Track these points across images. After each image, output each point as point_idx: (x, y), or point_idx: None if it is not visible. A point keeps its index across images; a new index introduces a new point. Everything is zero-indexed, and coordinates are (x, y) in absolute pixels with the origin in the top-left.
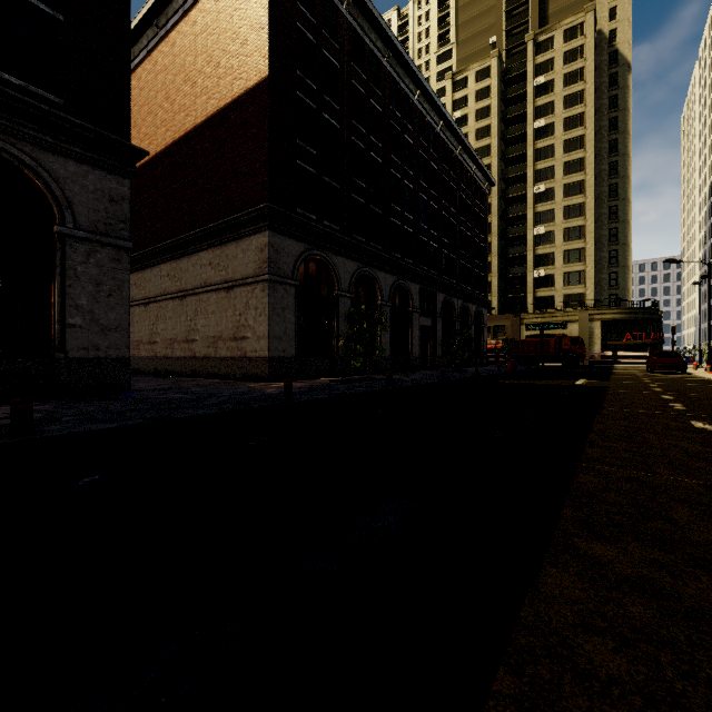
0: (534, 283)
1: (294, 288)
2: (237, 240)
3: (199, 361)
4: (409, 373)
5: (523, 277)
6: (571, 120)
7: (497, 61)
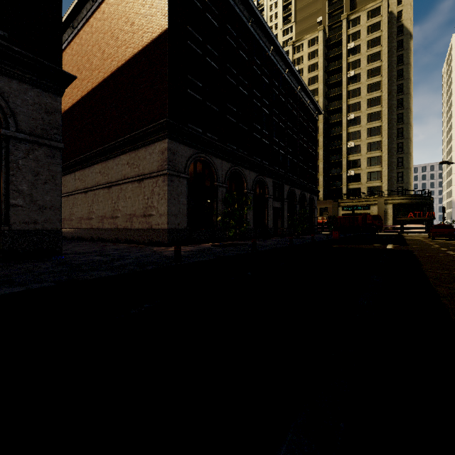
0: (347, 179)
1: (186, 180)
2: (146, 146)
3: (120, 231)
4: (266, 239)
5: (339, 175)
6: (372, 71)
7: (323, 33)
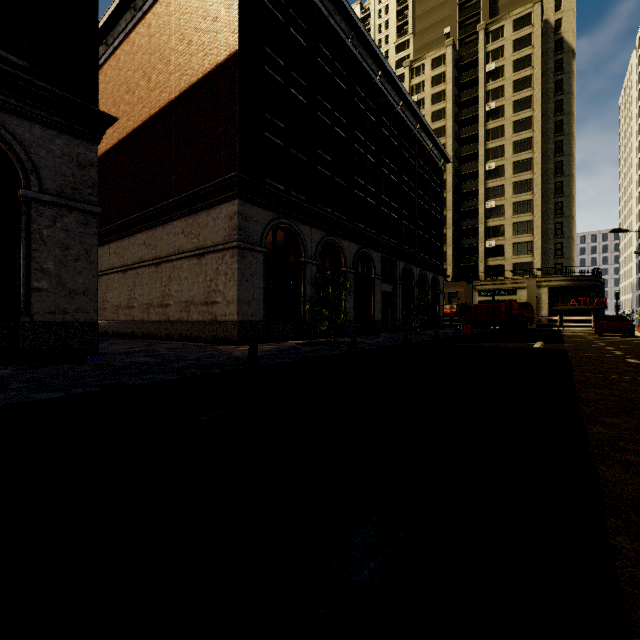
0: (485, 252)
1: (262, 255)
2: (208, 209)
3: (173, 324)
4: (372, 336)
5: (475, 247)
6: (519, 103)
7: (451, 49)
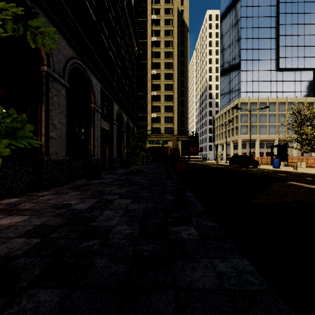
0: (151, 120)
1: None
2: None
3: None
4: (93, 179)
5: (145, 117)
6: (167, 43)
7: None
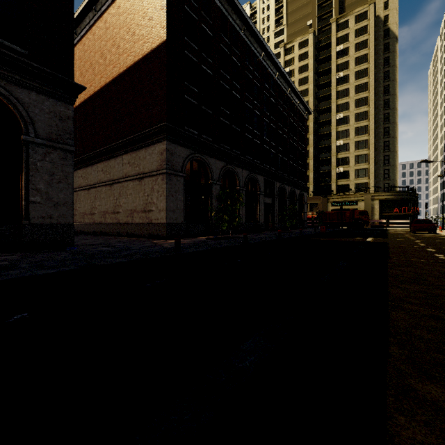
0: (336, 176)
1: (183, 178)
2: (146, 147)
3: (122, 225)
4: (257, 233)
5: (329, 172)
6: (359, 73)
7: (313, 36)
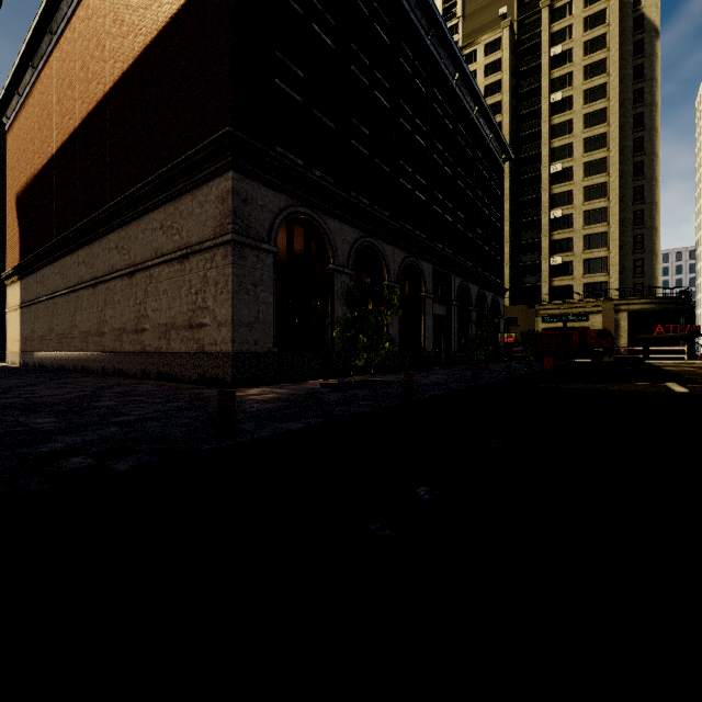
0: (550, 271)
1: (271, 256)
2: (193, 191)
3: (149, 356)
4: (423, 371)
5: (537, 265)
6: (592, 92)
7: (509, 32)
